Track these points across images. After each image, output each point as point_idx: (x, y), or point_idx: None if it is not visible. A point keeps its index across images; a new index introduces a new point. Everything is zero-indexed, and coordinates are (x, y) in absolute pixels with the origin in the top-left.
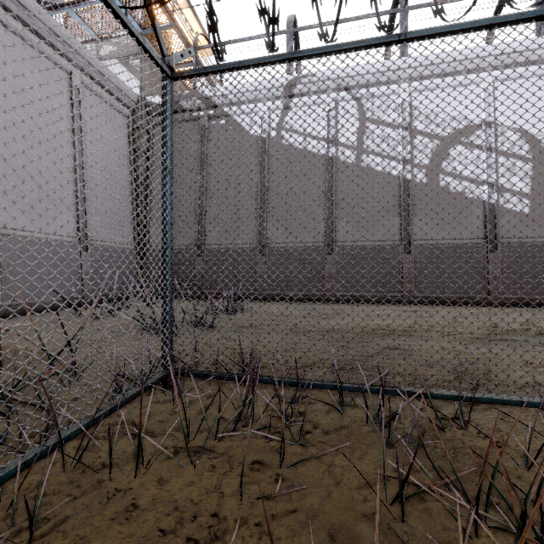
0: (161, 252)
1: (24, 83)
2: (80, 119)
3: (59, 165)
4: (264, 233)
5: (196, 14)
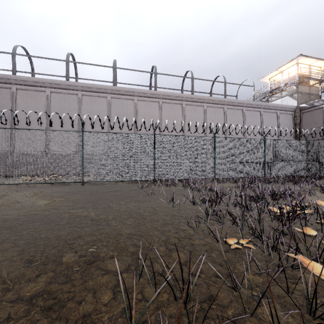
0: (305, 162)
1: (268, 122)
2: (279, 123)
3: (275, 137)
4: (320, 159)
5: (323, 59)
